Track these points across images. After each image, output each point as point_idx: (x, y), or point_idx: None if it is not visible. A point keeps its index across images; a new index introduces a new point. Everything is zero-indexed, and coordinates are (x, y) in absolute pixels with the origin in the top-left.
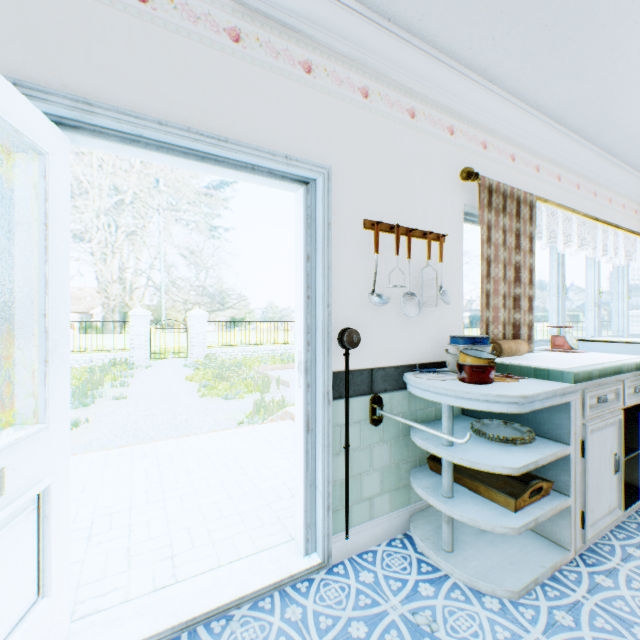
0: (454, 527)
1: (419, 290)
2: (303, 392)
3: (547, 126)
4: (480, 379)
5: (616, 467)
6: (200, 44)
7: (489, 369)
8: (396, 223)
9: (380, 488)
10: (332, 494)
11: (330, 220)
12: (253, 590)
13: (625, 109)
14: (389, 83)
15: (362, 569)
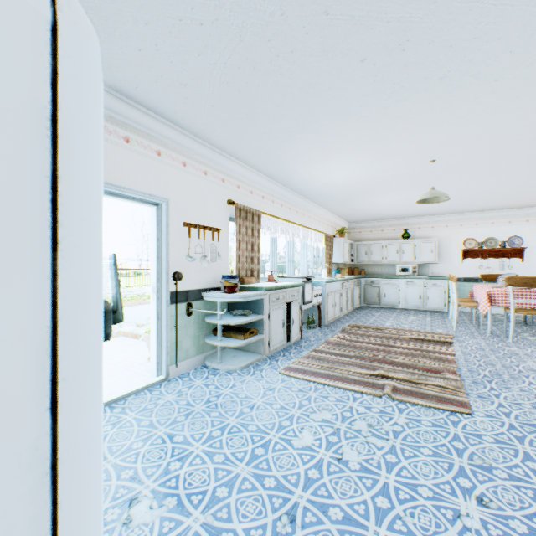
0: (224, 357)
1: (209, 254)
2: (156, 301)
3: (266, 179)
4: (232, 291)
5: (283, 325)
6: (112, 144)
7: (235, 287)
8: (199, 223)
9: (191, 345)
10: (170, 347)
11: (169, 223)
12: (136, 389)
13: (294, 179)
14: (195, 159)
15: (184, 377)
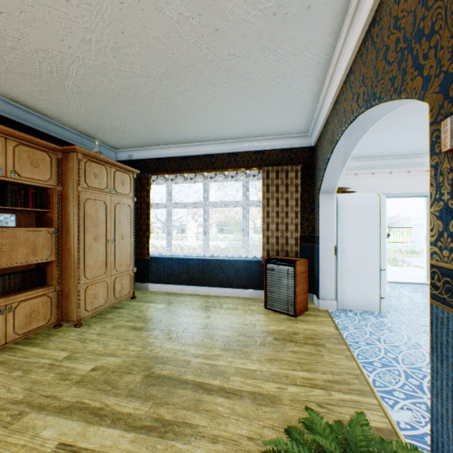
0: None
1: None
2: (425, 244)
3: None
4: None
5: None
6: (400, 177)
7: None
8: None
9: None
10: None
11: None
12: (412, 282)
13: None
14: None
15: None
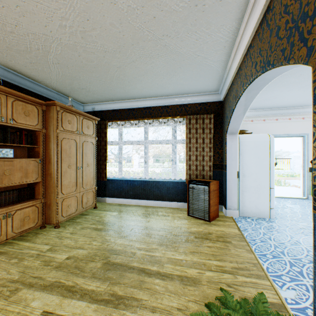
0: None
1: None
2: (302, 170)
3: None
4: None
5: None
6: (284, 122)
7: None
8: None
9: None
10: (308, 188)
11: (308, 142)
12: (292, 197)
13: None
14: None
15: None
